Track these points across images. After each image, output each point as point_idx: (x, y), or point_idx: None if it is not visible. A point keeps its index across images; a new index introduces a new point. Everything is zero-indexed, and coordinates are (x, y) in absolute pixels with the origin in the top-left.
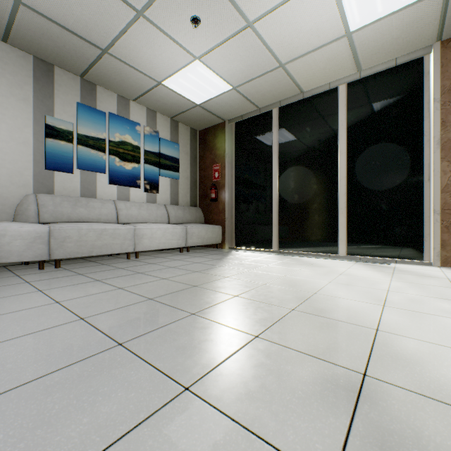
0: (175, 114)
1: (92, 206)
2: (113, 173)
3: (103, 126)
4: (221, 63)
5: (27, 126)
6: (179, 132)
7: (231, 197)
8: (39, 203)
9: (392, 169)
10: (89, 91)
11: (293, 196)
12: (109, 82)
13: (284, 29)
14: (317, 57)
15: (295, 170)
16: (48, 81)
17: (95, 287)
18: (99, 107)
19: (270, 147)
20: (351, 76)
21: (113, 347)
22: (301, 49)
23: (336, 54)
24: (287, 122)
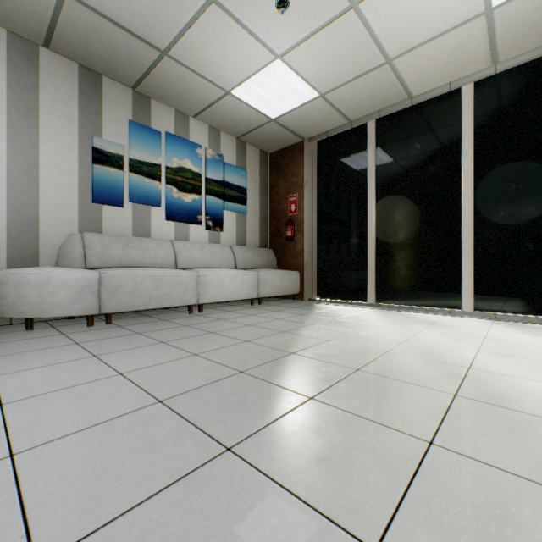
0: (242, 133)
1: (146, 248)
2: (170, 207)
3: (158, 149)
4: (309, 61)
5: (72, 150)
6: (246, 156)
7: (312, 236)
8: (86, 244)
9: (541, 195)
10: (142, 107)
11: (396, 234)
12: (166, 93)
13: (399, 9)
14: (439, 47)
15: (399, 200)
16: (96, 94)
17: (162, 353)
18: (153, 125)
19: (364, 171)
20: (482, 71)
21: (220, 453)
22: (418, 37)
23: (466, 41)
24: (387, 138)
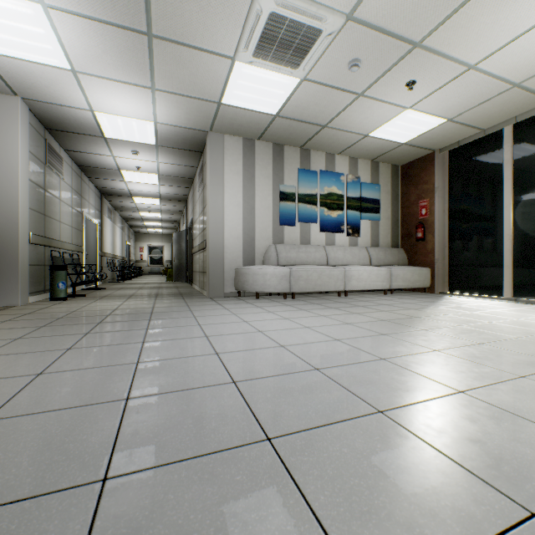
0: (376, 156)
1: (309, 252)
2: (322, 222)
3: (315, 183)
4: (434, 104)
5: (269, 195)
6: (379, 173)
7: (442, 236)
8: (277, 251)
9: None
10: (305, 157)
11: None
12: (321, 145)
13: (517, 56)
14: None
15: None
16: (280, 158)
17: (336, 311)
18: (312, 168)
19: (499, 173)
20: None
21: (380, 335)
22: None
23: None
24: (526, 140)
